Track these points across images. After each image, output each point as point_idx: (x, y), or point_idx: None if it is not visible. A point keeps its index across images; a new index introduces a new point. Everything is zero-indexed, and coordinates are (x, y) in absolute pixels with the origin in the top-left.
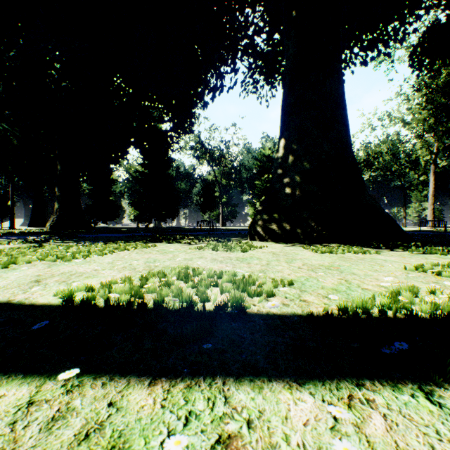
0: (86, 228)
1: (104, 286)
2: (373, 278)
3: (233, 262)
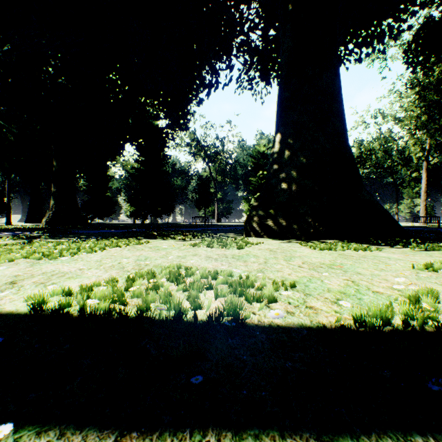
0: (82, 224)
1: (82, 290)
2: (382, 279)
3: (228, 260)
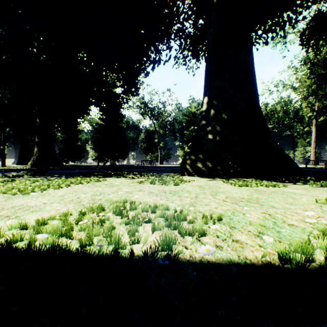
0: (59, 166)
1: (35, 225)
2: (293, 212)
3: (166, 195)
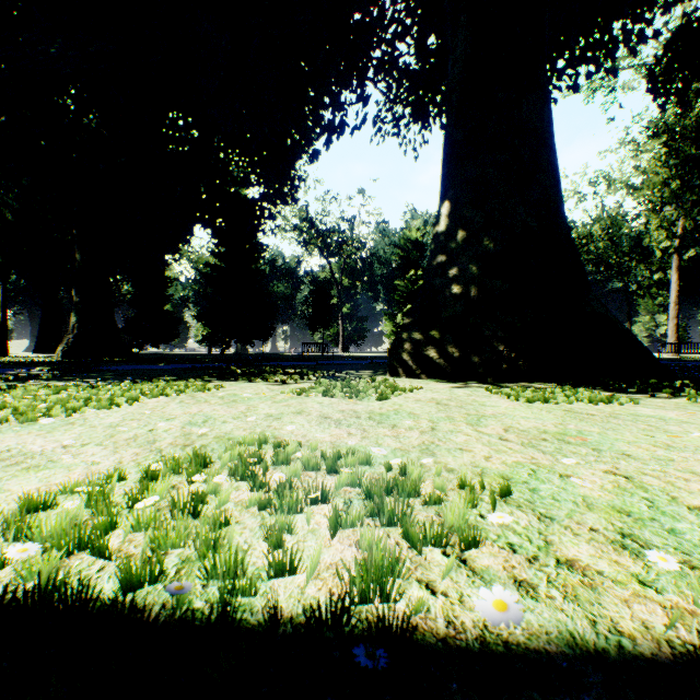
0: (123, 356)
1: (12, 514)
2: (685, 471)
3: (361, 424)
